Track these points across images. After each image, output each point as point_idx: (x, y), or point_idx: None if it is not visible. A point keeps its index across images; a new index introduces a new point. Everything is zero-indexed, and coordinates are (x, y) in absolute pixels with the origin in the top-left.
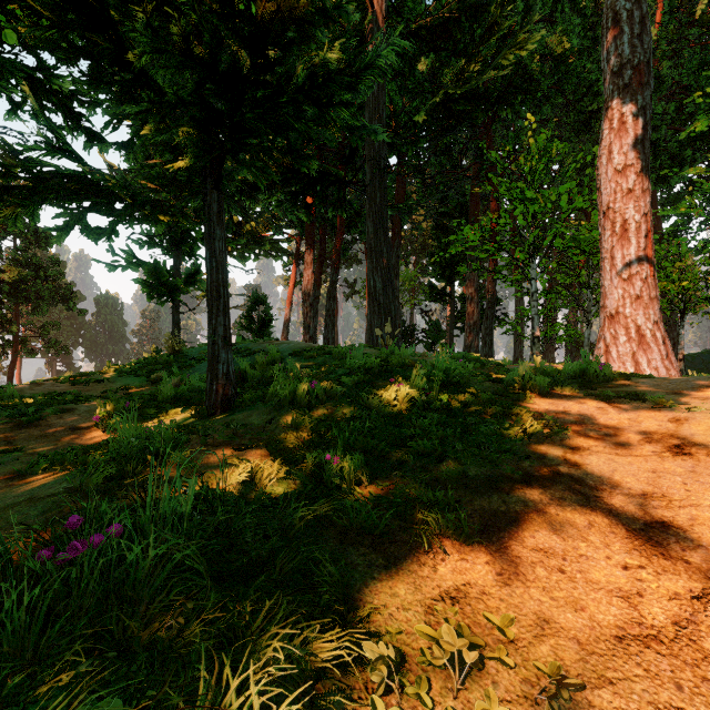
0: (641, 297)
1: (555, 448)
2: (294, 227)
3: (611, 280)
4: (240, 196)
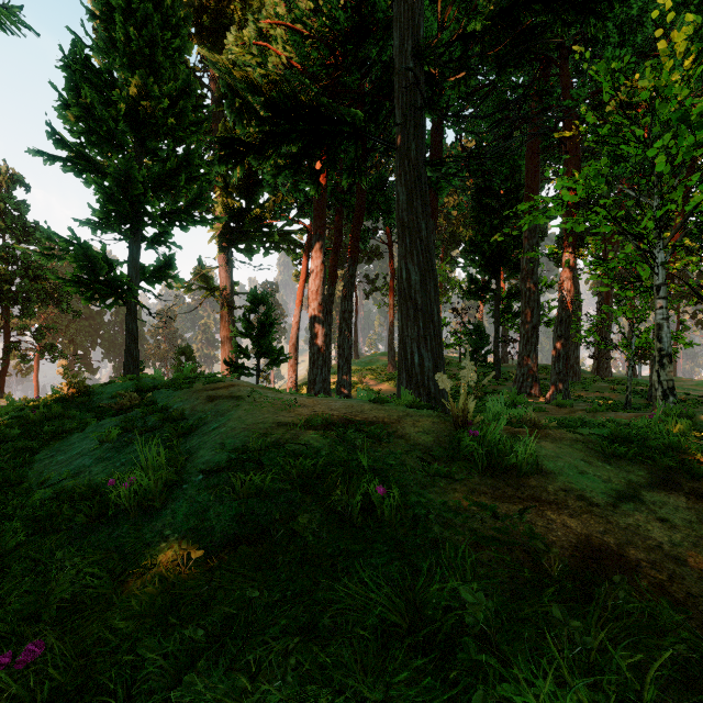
0: None
1: None
2: (306, 215)
3: None
4: (226, 164)
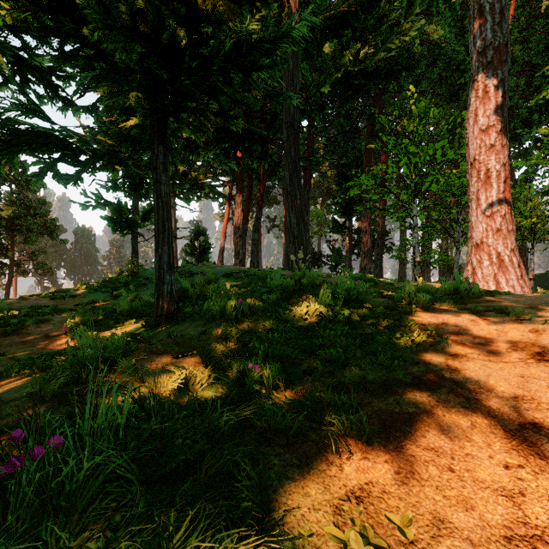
0: (501, 230)
1: (438, 355)
2: (227, 176)
3: (477, 216)
4: (185, 151)
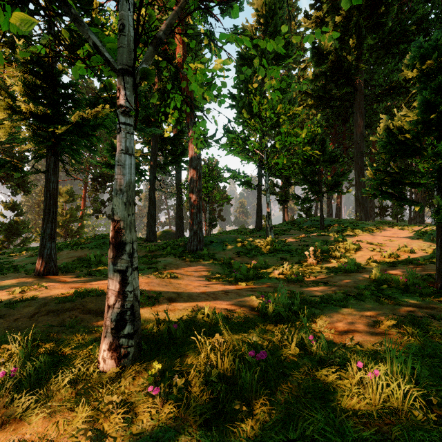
0: None
1: (376, 233)
2: None
3: None
4: None
